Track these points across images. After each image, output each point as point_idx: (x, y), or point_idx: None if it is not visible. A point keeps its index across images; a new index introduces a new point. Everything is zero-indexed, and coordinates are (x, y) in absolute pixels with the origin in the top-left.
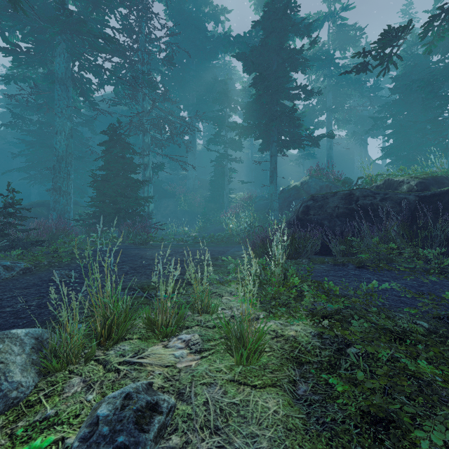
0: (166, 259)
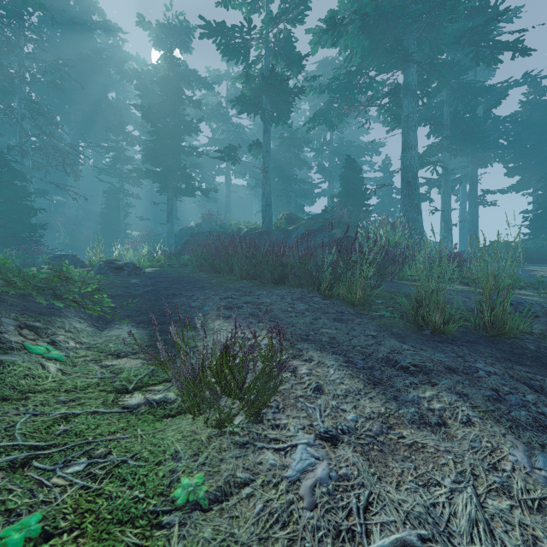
0: None
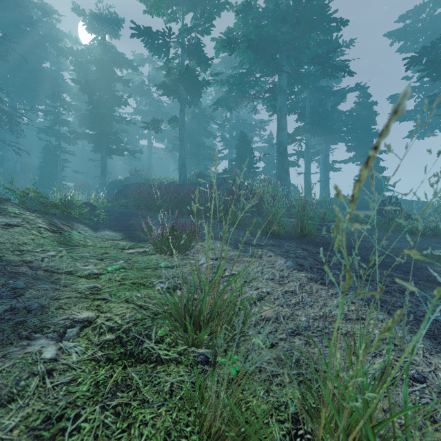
0: None
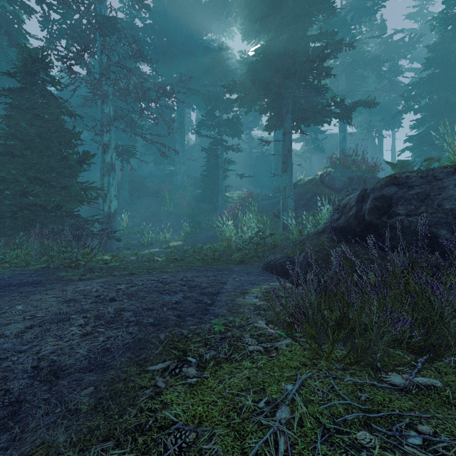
0: (4, 365)
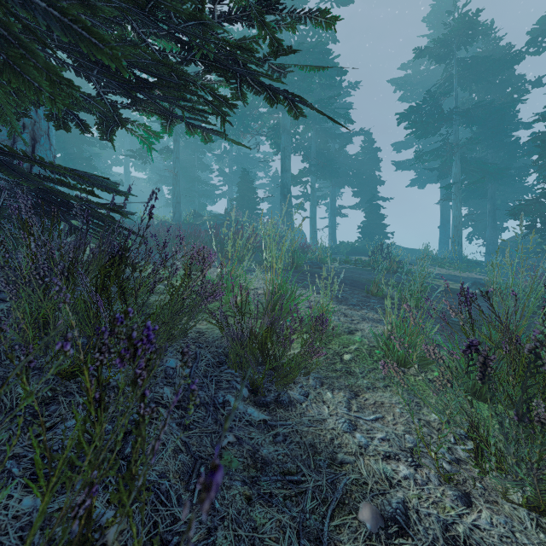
0: None
